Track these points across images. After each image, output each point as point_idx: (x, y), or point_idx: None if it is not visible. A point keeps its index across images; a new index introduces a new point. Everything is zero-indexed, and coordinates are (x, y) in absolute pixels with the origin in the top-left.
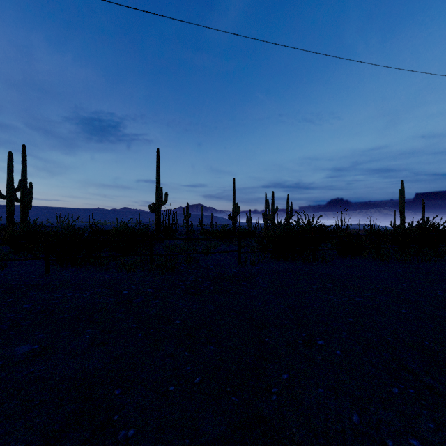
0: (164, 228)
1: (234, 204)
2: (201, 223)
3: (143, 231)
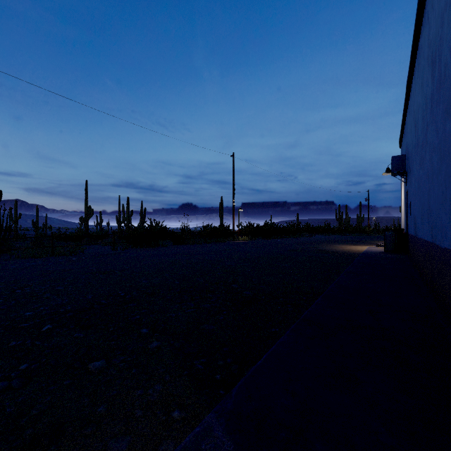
0: None
1: (87, 207)
2: (36, 225)
3: None
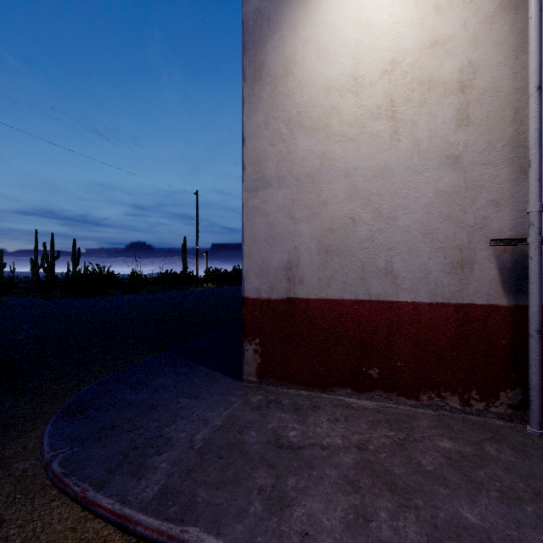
0: None
1: None
2: None
3: None
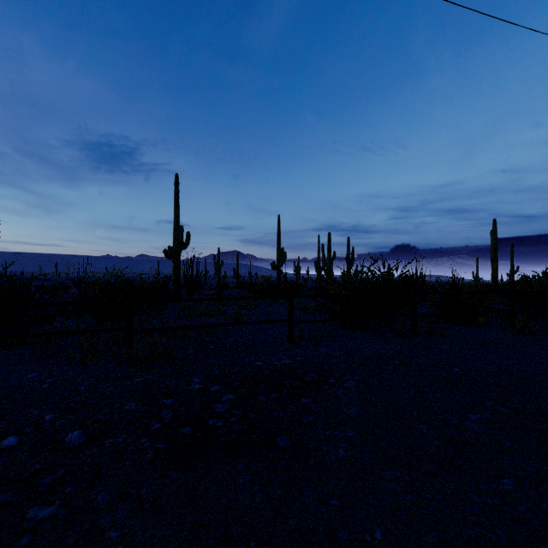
0: (185, 280)
1: (279, 249)
2: (237, 274)
3: (152, 285)
